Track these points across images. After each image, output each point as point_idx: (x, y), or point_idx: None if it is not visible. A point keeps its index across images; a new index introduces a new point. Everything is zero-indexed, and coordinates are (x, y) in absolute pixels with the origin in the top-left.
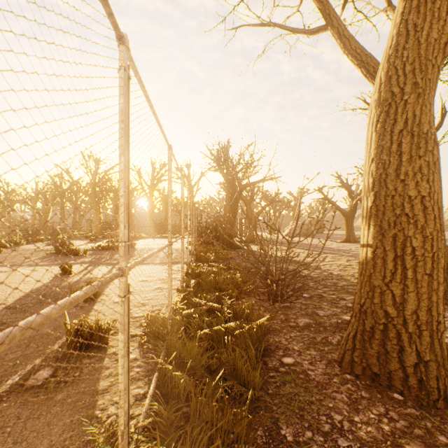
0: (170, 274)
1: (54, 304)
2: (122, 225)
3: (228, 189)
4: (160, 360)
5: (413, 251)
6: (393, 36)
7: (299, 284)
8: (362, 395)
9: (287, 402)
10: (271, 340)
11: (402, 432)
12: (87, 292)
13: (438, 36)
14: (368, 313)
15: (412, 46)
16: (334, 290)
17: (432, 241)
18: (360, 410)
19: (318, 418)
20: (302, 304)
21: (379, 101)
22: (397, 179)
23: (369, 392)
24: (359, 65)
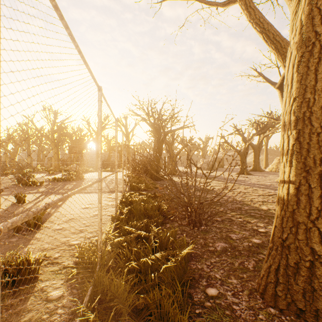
0: (99, 209)
1: None
2: None
3: (155, 135)
4: (82, 306)
5: None
6: None
7: (212, 209)
8: None
9: None
10: (194, 267)
11: None
12: None
13: None
14: (292, 248)
15: None
16: (240, 214)
17: None
18: None
19: None
20: (217, 227)
21: (300, 42)
22: None
23: None
24: (261, 32)
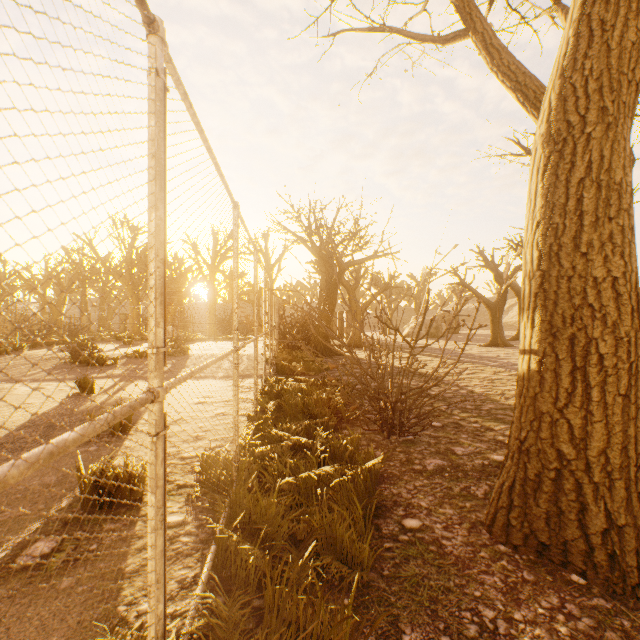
0: (236, 395)
1: (15, 458)
2: (152, 320)
3: (323, 270)
4: (219, 525)
5: (600, 361)
6: (568, 39)
7: (425, 407)
8: (525, 577)
9: (411, 589)
10: (387, 492)
11: (588, 637)
12: (85, 432)
13: (637, 37)
14: (532, 453)
15: (598, 53)
16: (476, 417)
17: (629, 346)
18: (523, 602)
19: (459, 616)
20: (431, 437)
21: (547, 135)
22: (577, 252)
23: (535, 572)
24: (513, 88)
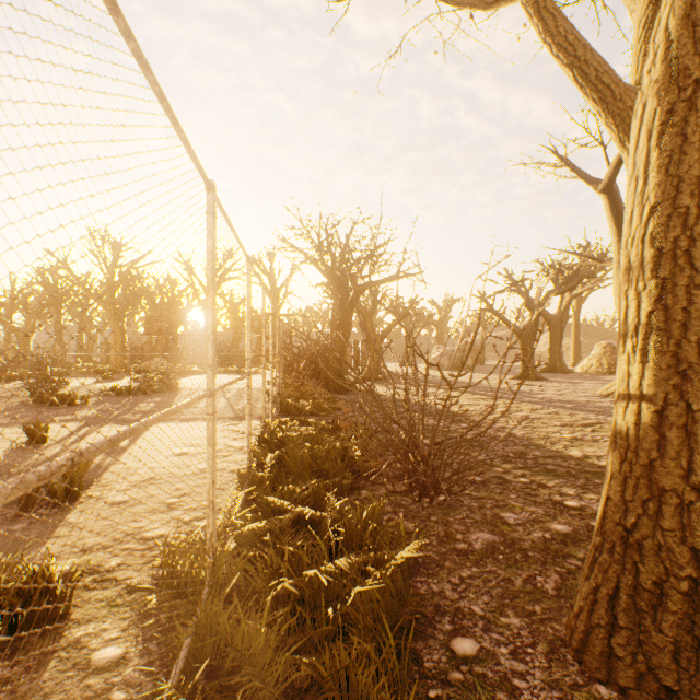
0: (210, 459)
1: None
2: None
3: (336, 293)
4: (166, 687)
5: None
6: None
7: (460, 456)
8: None
9: None
10: (425, 590)
11: None
12: None
13: None
14: (647, 549)
15: None
16: (523, 468)
17: None
18: None
19: None
20: (473, 498)
21: (666, 79)
22: None
23: None
24: (571, 65)
